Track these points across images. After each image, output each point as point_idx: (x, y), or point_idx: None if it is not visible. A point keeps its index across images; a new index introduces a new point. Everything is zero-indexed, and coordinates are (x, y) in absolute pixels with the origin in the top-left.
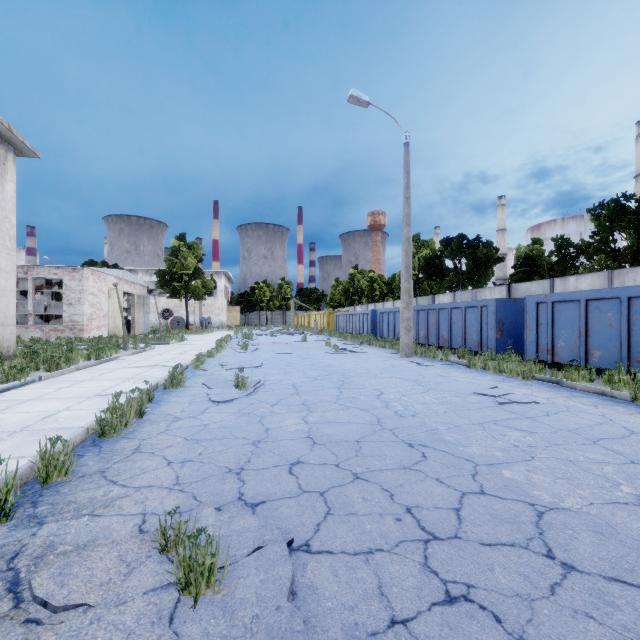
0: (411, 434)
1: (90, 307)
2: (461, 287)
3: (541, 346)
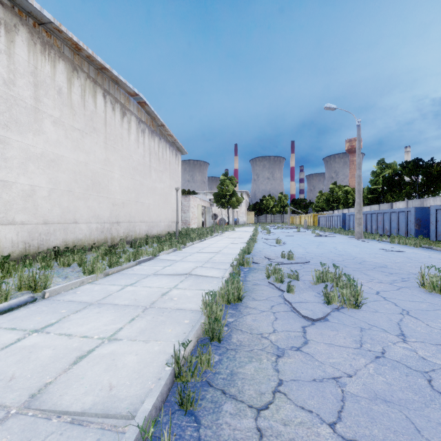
0: (340, 253)
1: (191, 214)
2: (417, 196)
3: (438, 233)
